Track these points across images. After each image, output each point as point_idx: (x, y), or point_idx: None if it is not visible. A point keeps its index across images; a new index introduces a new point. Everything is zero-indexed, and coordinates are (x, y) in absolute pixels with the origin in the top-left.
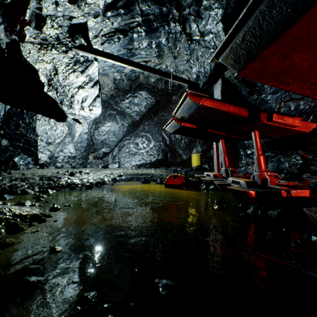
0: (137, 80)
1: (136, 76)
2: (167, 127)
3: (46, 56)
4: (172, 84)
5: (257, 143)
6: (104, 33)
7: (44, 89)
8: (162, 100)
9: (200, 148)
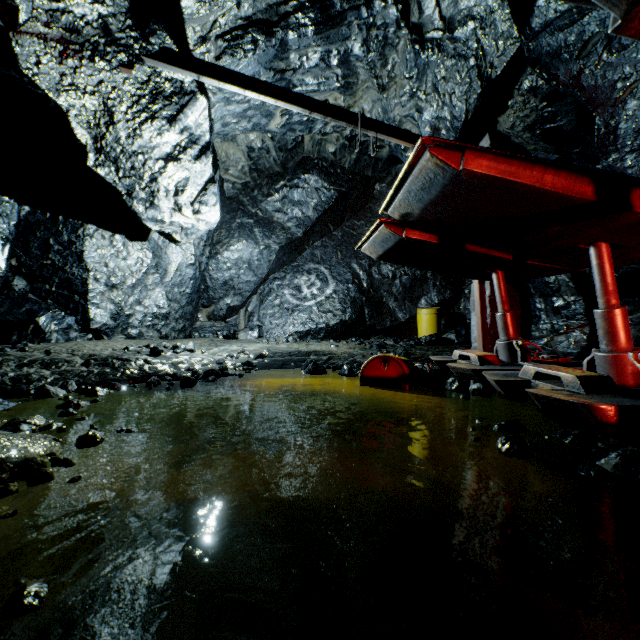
0: (298, 150)
1: (297, 140)
2: (365, 244)
3: (81, 75)
4: (375, 157)
5: (605, 276)
6: (222, 32)
7: (87, 160)
8: (353, 193)
9: (437, 296)
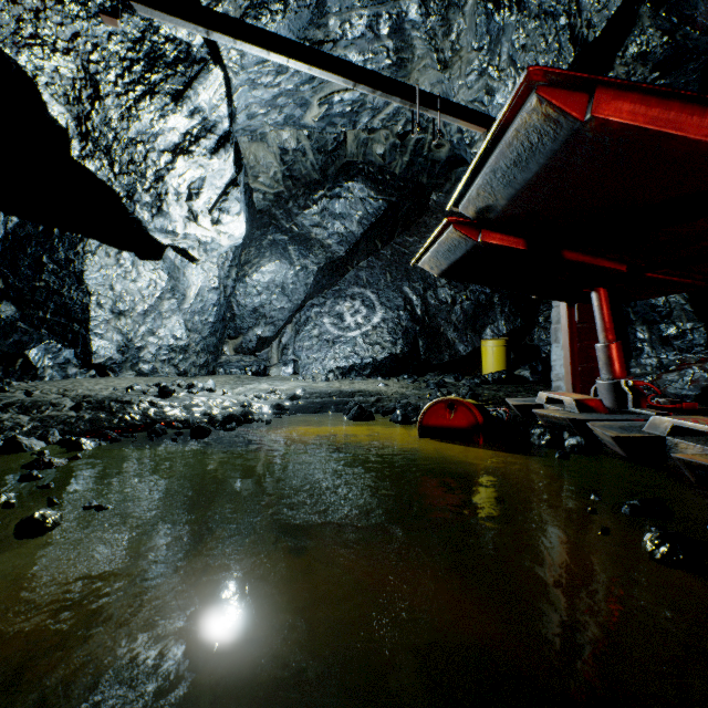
0: (340, 152)
1: (338, 140)
2: (424, 256)
3: (46, 23)
4: (431, 159)
5: None
6: None
7: (70, 149)
8: (404, 204)
9: (505, 325)
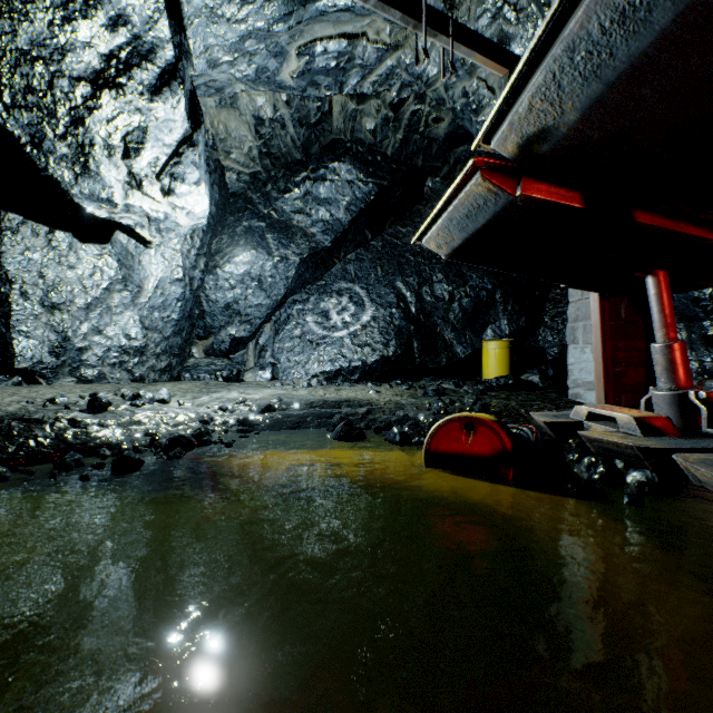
0: (325, 126)
1: (323, 110)
2: (430, 229)
3: None
4: (428, 136)
5: None
6: None
7: None
8: (397, 190)
9: (508, 324)
